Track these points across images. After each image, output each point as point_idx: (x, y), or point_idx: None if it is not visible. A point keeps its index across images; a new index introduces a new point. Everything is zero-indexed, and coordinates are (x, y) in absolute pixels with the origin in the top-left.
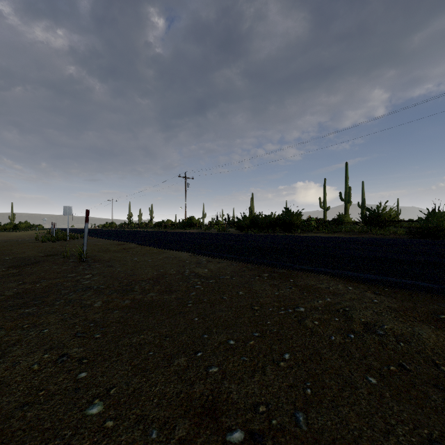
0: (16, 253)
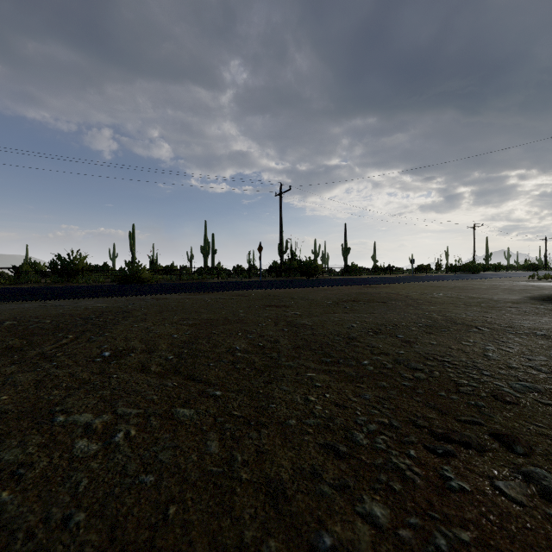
0: None
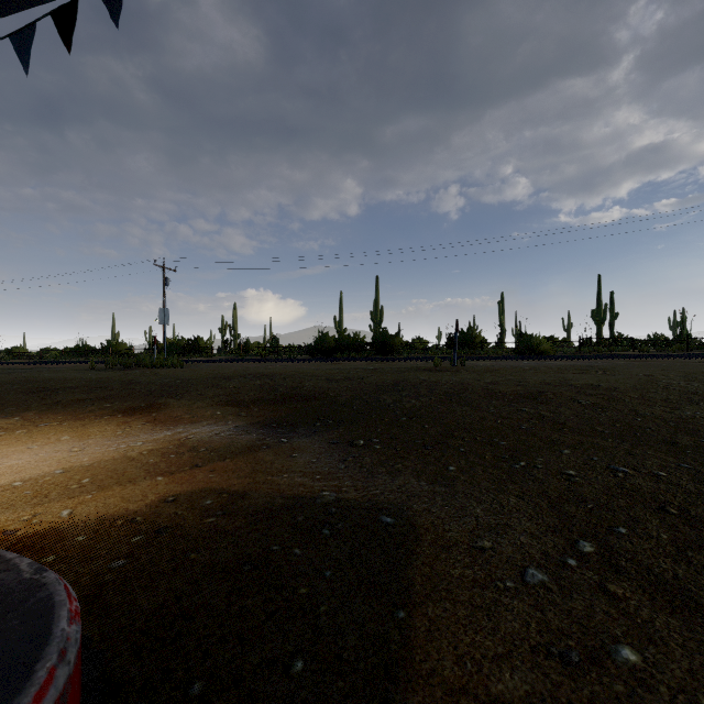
0: (296, 371)
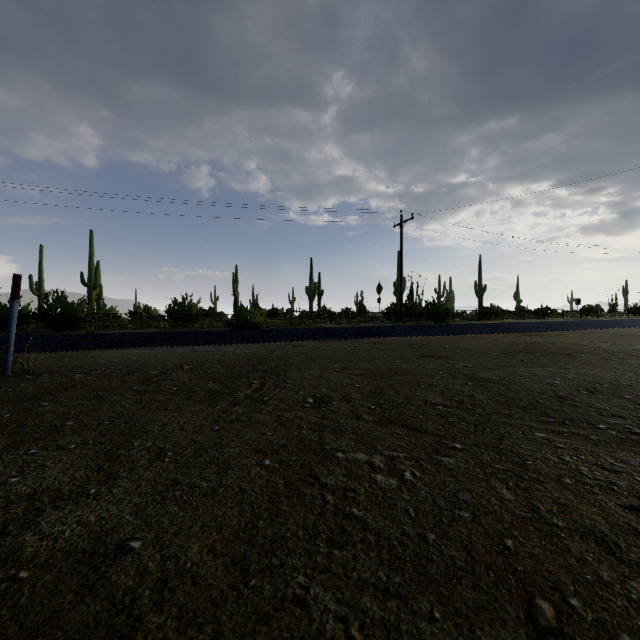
0: None
